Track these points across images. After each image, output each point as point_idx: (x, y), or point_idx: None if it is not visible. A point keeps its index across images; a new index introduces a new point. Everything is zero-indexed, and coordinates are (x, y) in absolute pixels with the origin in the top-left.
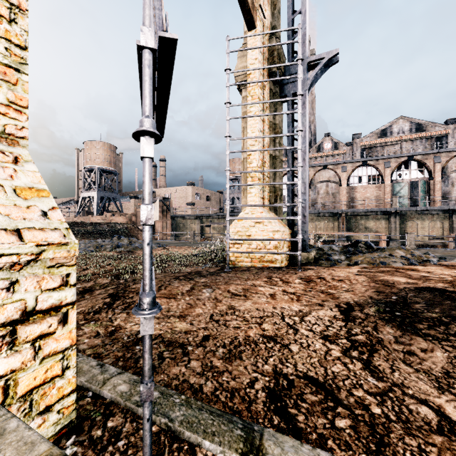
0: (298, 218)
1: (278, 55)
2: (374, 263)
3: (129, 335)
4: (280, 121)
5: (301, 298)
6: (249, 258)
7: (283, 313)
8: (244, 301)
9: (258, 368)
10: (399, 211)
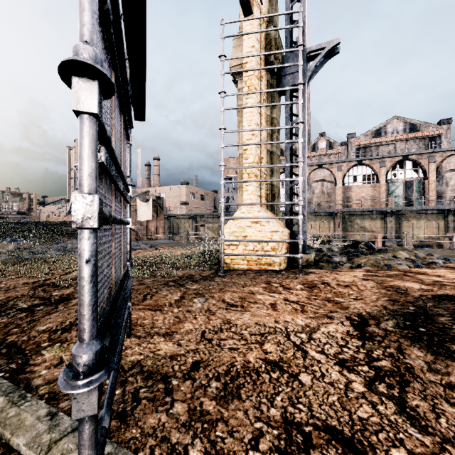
0: (298, 217)
1: (275, 45)
2: (378, 265)
3: None
4: (278, 115)
5: (305, 308)
6: (245, 261)
7: (288, 328)
8: (242, 313)
9: (263, 413)
10: (395, 211)
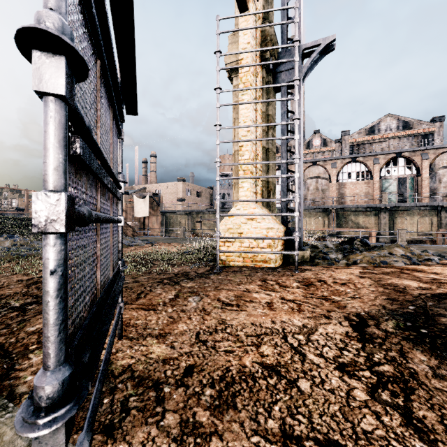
0: (294, 214)
1: (271, 42)
2: (374, 262)
3: None
4: (273, 112)
5: (302, 307)
6: (241, 258)
7: (285, 329)
8: (237, 313)
9: (260, 425)
10: (388, 208)
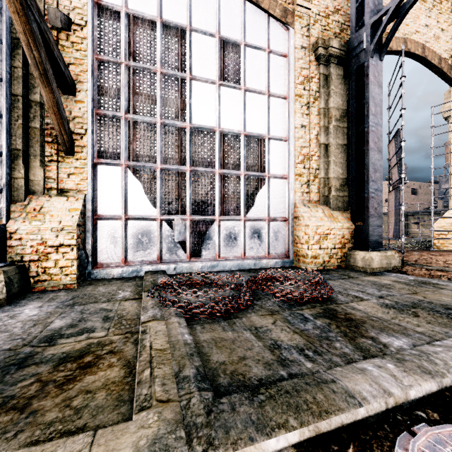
0: None
1: None
2: None
3: None
4: None
5: None
6: None
7: None
8: (438, 256)
9: (437, 265)
10: None
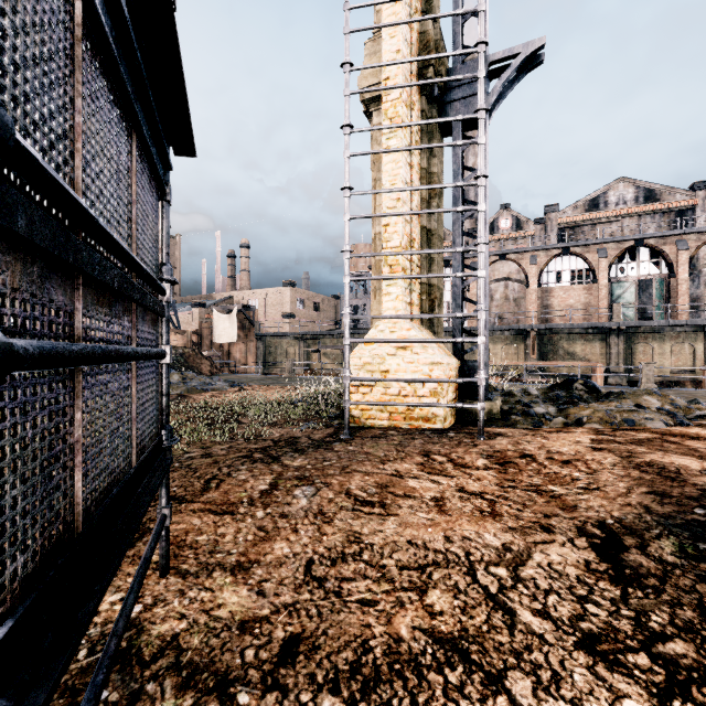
0: (478, 340)
1: (436, 51)
2: (612, 421)
3: (95, 642)
4: (439, 169)
5: (498, 507)
6: (386, 413)
7: (470, 554)
8: (382, 520)
9: None
10: (624, 328)
